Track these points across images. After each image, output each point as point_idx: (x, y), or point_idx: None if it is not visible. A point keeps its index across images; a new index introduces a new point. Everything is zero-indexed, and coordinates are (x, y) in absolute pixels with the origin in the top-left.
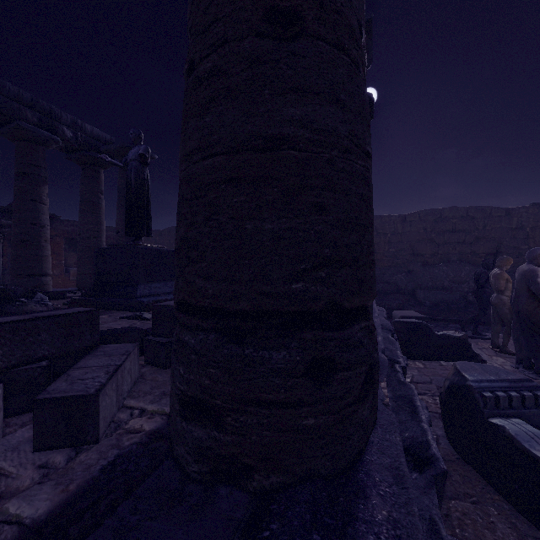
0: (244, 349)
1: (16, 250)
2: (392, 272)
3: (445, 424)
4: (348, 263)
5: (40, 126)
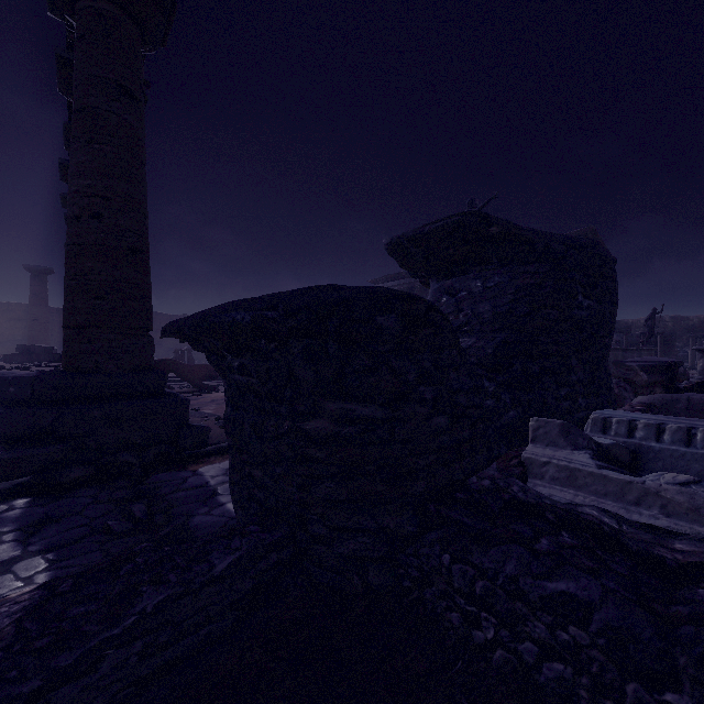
0: None
1: None
2: None
3: None
4: None
5: None
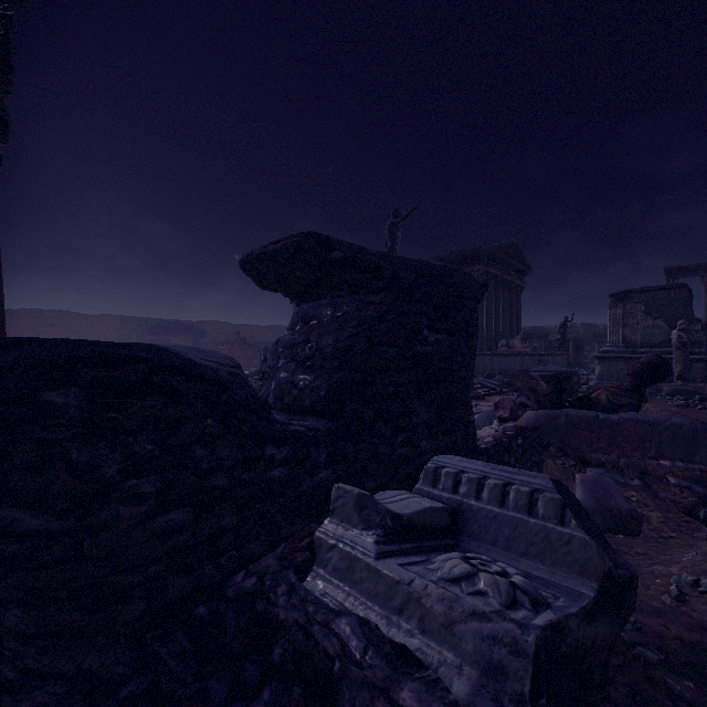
0: None
1: None
2: None
3: None
4: None
5: None
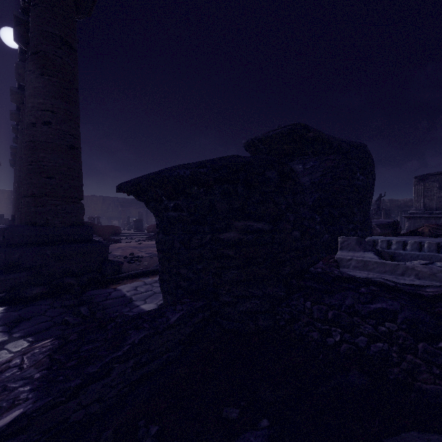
0: None
1: None
2: None
3: None
4: None
5: None
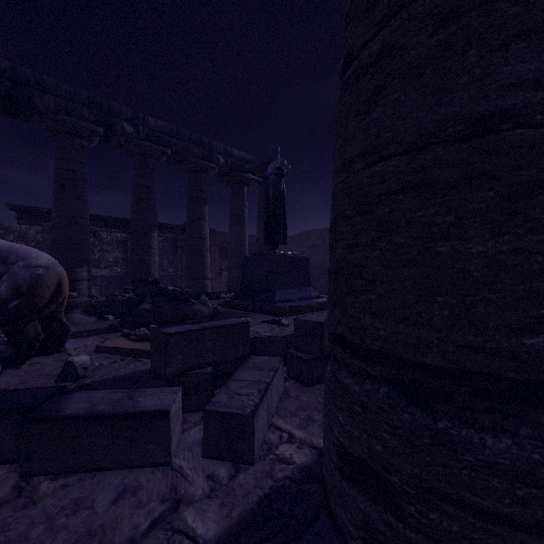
0: (435, 420)
1: (188, 259)
2: None
3: None
4: None
5: (203, 159)
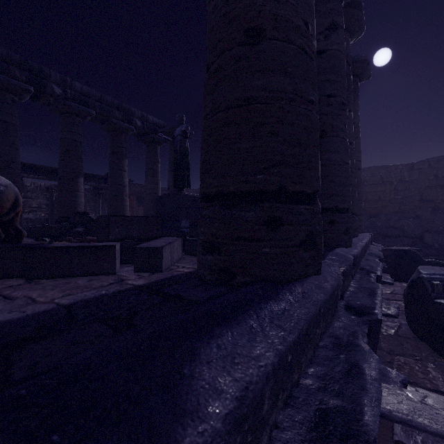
0: (232, 211)
1: (110, 202)
2: (398, 217)
3: (406, 313)
4: (291, 165)
5: (123, 121)
